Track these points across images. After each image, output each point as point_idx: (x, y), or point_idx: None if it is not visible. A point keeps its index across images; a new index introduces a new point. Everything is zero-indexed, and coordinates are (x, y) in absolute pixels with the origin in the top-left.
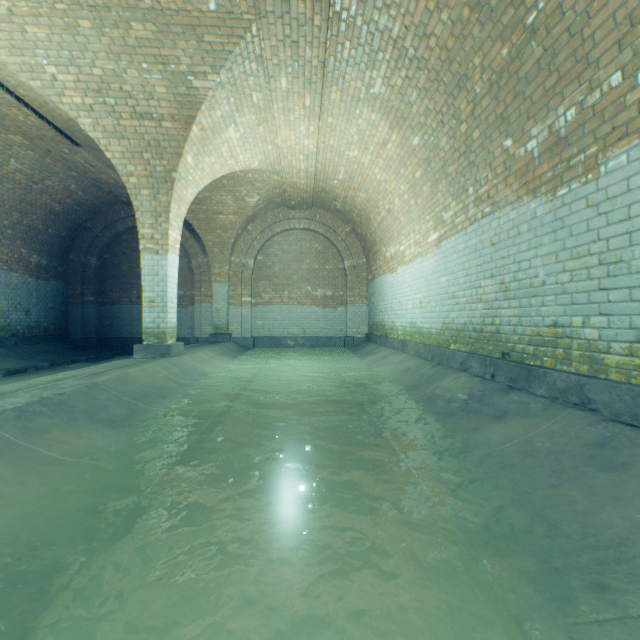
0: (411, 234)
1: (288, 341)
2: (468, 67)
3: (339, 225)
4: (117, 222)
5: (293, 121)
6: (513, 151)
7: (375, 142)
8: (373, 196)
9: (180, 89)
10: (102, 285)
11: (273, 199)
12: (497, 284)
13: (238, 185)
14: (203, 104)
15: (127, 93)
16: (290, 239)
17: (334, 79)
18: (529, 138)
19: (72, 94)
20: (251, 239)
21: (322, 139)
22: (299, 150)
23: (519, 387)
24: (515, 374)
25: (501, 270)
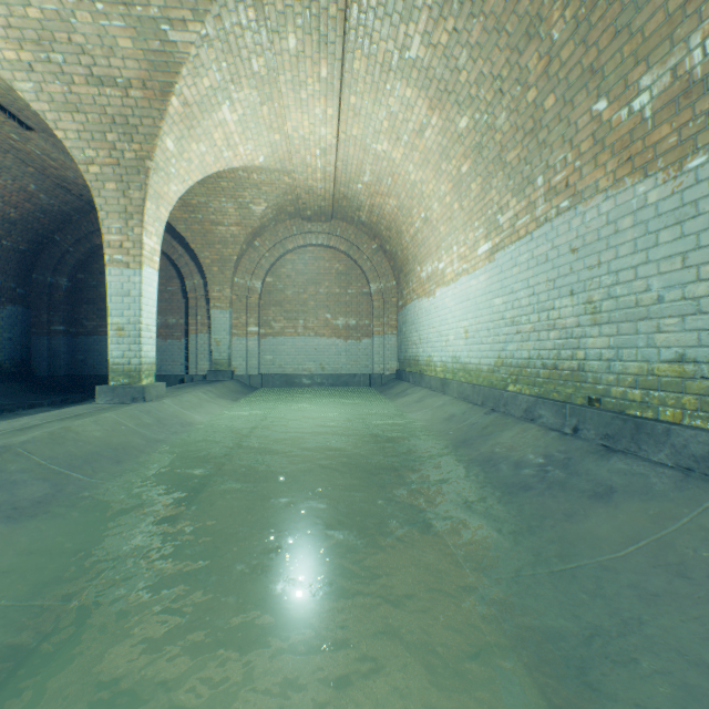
0: (454, 247)
1: (303, 379)
2: (544, 2)
3: (364, 241)
4: (93, 234)
5: (306, 100)
6: (609, 116)
7: (410, 129)
8: (406, 202)
9: (151, 43)
10: (75, 311)
11: (284, 208)
12: (580, 304)
13: (241, 189)
14: (184, 66)
15: (78, 47)
16: (306, 257)
17: (358, 39)
18: (637, 92)
19: (1, 46)
20: (258, 257)
21: (343, 127)
22: (314, 142)
23: (621, 448)
24: (614, 429)
25: (587, 284)
